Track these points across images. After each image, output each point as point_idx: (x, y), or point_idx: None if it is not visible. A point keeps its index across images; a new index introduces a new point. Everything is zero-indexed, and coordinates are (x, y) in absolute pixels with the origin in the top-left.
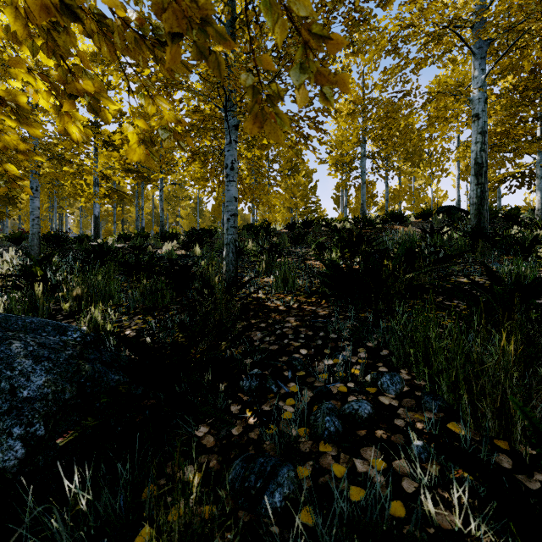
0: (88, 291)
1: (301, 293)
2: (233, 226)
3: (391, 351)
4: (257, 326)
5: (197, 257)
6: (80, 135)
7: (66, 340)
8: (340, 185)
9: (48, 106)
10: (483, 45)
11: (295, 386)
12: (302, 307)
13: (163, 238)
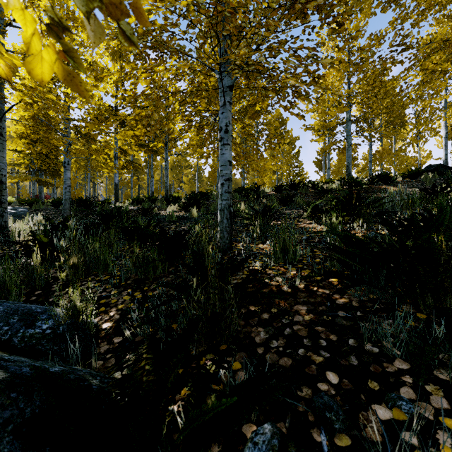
0: (85, 259)
1: (304, 266)
2: (227, 191)
3: None
4: (258, 317)
5: (194, 218)
6: (8, 68)
7: (32, 333)
8: (324, 148)
9: None
10: None
11: None
12: (311, 289)
13: (167, 201)
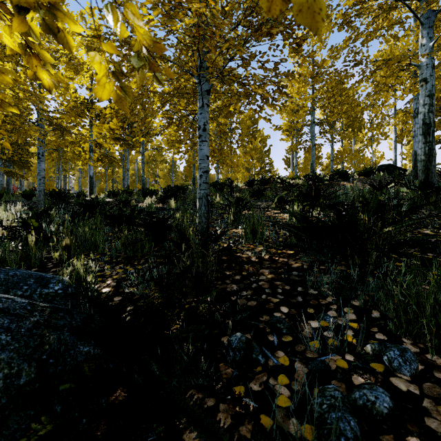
0: (76, 241)
1: (269, 244)
2: (205, 182)
3: (382, 312)
4: (232, 278)
5: (172, 209)
6: (52, 82)
7: (47, 292)
8: (292, 147)
9: (13, 45)
10: (430, 15)
11: (284, 357)
12: (274, 259)
13: (144, 194)
